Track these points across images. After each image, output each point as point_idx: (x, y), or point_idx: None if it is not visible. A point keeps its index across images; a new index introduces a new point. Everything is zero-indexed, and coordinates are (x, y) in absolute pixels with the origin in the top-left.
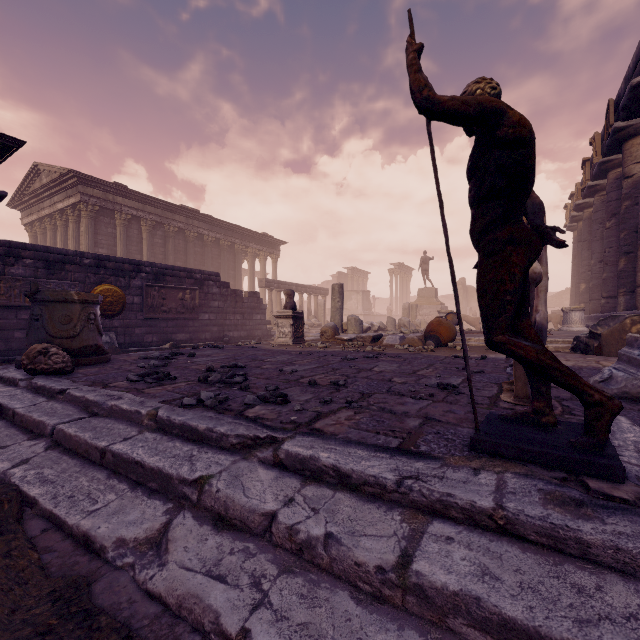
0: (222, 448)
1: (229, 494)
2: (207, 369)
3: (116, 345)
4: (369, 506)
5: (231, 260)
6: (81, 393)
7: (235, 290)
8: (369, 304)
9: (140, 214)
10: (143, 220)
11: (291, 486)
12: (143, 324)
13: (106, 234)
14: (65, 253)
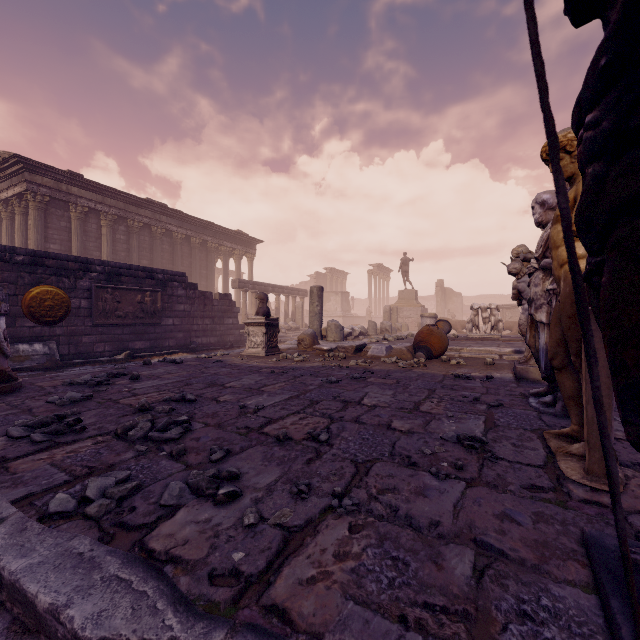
0: None
1: None
2: (139, 408)
3: (57, 357)
4: None
5: (203, 259)
6: None
7: (204, 292)
8: (348, 305)
9: (99, 207)
10: (103, 214)
11: None
12: (93, 331)
13: (59, 228)
14: None
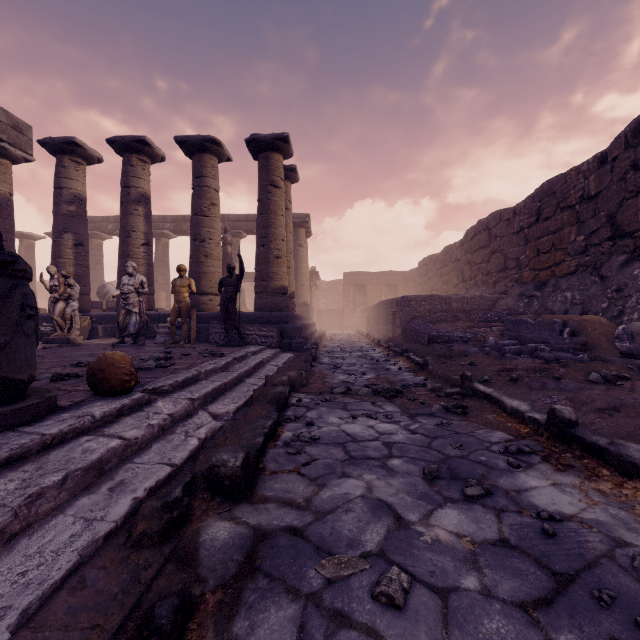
0: (248, 357)
1: (265, 357)
2: None
3: None
4: (261, 353)
5: None
6: (210, 367)
7: None
8: None
9: None
10: None
11: (259, 355)
12: None
13: None
14: None
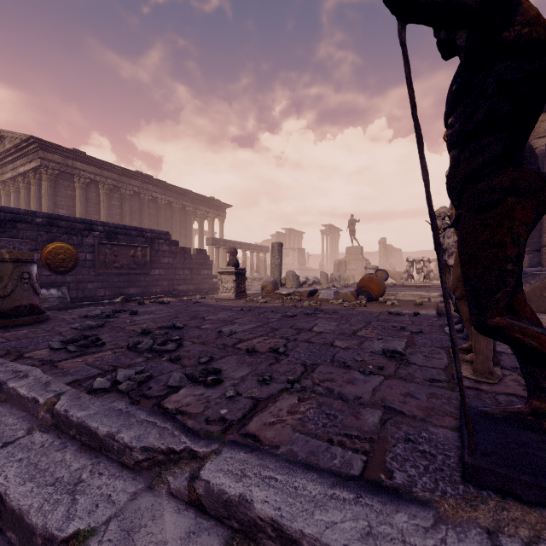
0: (124, 465)
1: None
2: (142, 331)
3: (68, 299)
4: None
5: (182, 221)
6: None
7: (184, 248)
8: (304, 260)
9: (98, 178)
10: (101, 184)
11: None
12: (95, 279)
13: (66, 196)
14: (16, 212)
